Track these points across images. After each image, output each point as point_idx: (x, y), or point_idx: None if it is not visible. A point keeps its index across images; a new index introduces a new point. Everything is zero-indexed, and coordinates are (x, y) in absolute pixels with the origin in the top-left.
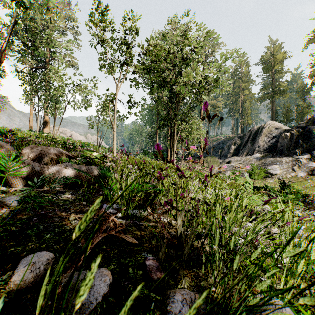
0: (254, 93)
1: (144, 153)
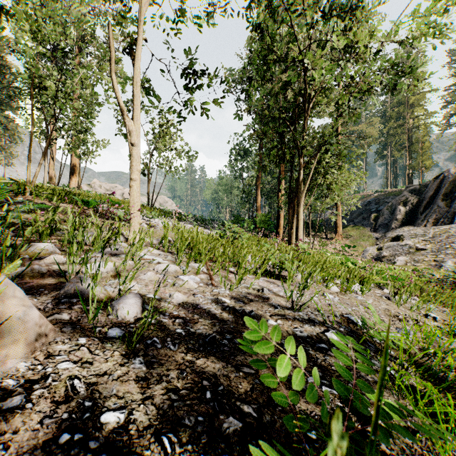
0: (435, 112)
1: (236, 222)
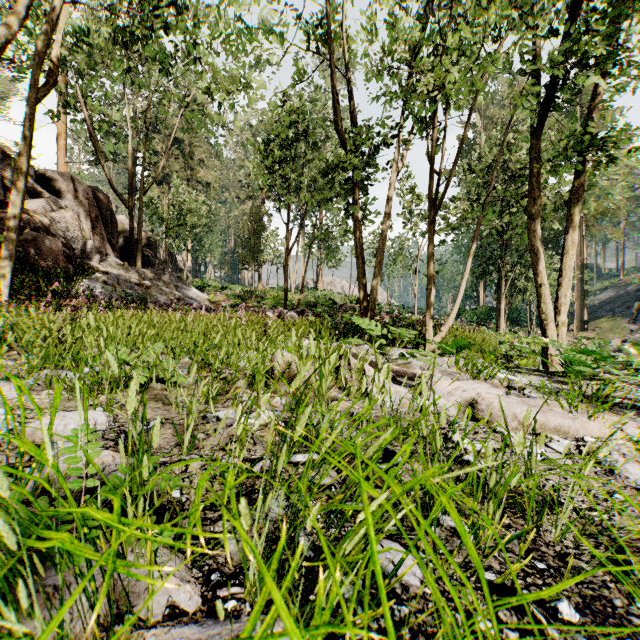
0: None
1: (457, 313)
